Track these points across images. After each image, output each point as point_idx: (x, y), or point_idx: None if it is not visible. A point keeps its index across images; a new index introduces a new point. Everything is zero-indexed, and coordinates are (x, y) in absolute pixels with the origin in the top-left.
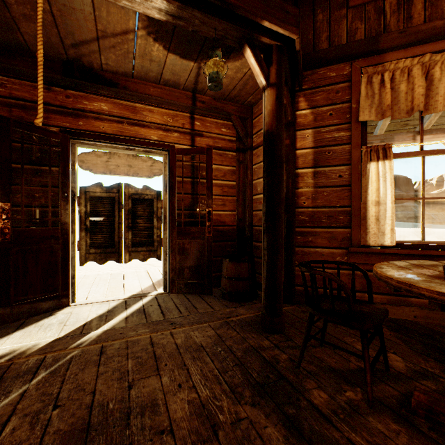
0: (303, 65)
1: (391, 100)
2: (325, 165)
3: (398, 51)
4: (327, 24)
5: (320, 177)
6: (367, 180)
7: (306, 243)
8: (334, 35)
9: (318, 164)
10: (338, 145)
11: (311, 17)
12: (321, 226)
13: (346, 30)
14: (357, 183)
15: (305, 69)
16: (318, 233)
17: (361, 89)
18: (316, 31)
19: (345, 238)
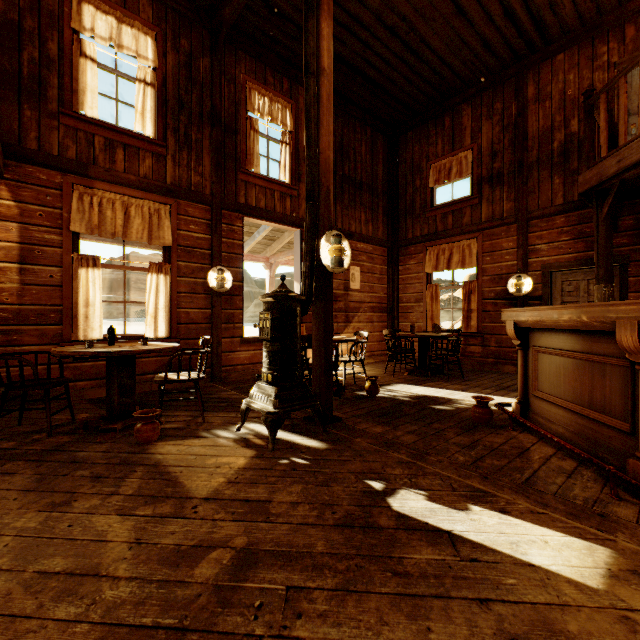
0: (6, 154)
1: (100, 221)
2: (35, 263)
3: (106, 183)
4: (37, 125)
5: (29, 275)
6: (79, 283)
7: (10, 341)
8: (45, 140)
9: (27, 261)
10: (50, 247)
11: (18, 107)
12: (30, 324)
13: (59, 142)
14: (69, 285)
15: (9, 158)
16: (27, 331)
17: (73, 202)
18: (23, 125)
19: (58, 335)
